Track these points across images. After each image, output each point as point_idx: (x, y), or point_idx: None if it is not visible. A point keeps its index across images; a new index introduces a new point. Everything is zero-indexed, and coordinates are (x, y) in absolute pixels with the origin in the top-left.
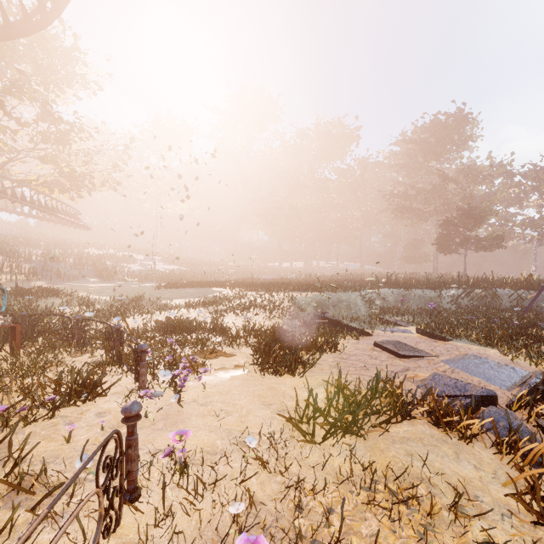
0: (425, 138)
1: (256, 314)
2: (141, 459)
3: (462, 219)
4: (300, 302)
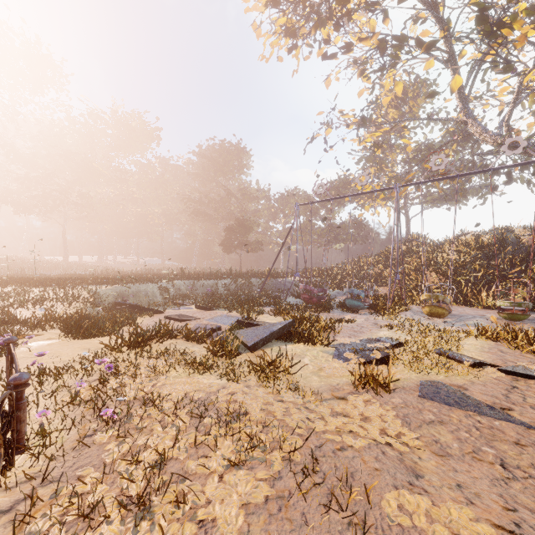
0: (215, 157)
1: (52, 307)
2: (2, 381)
3: (239, 228)
4: (100, 293)
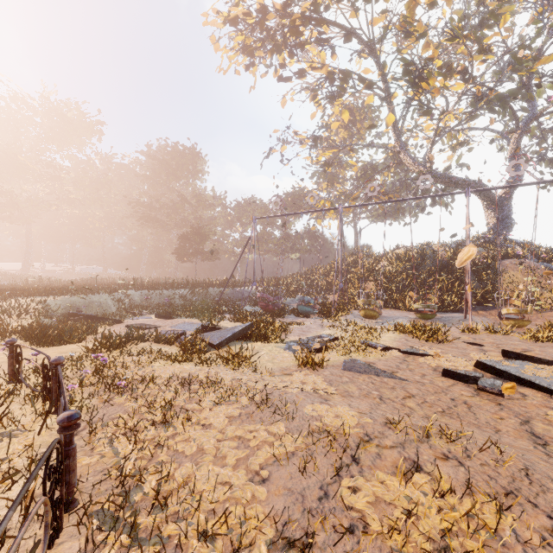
0: (168, 159)
1: None
2: None
3: (194, 236)
4: (50, 304)
